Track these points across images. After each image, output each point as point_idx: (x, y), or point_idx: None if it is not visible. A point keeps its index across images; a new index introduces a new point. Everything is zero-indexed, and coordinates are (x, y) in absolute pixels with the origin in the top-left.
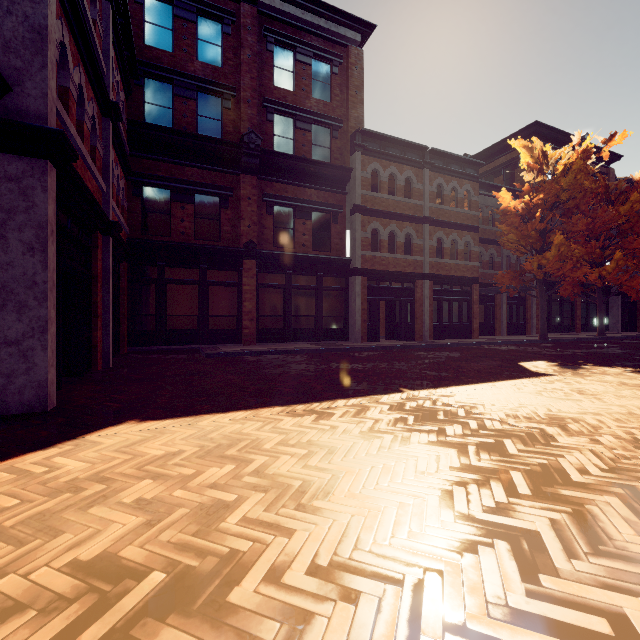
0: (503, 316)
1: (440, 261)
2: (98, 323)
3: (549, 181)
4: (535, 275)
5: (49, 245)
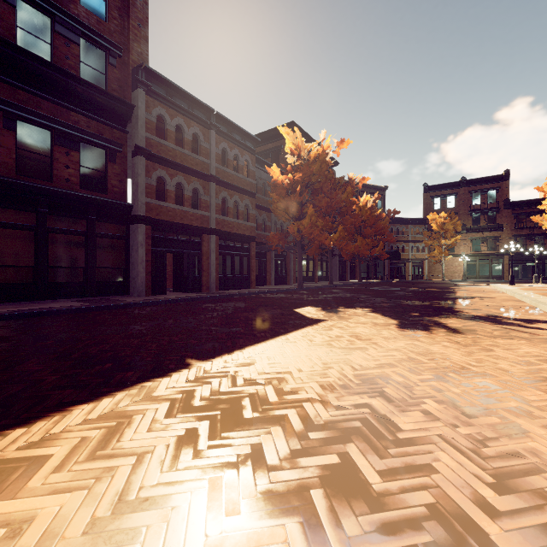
0: (272, 270)
1: (225, 219)
2: None
3: (306, 164)
4: (296, 237)
5: None
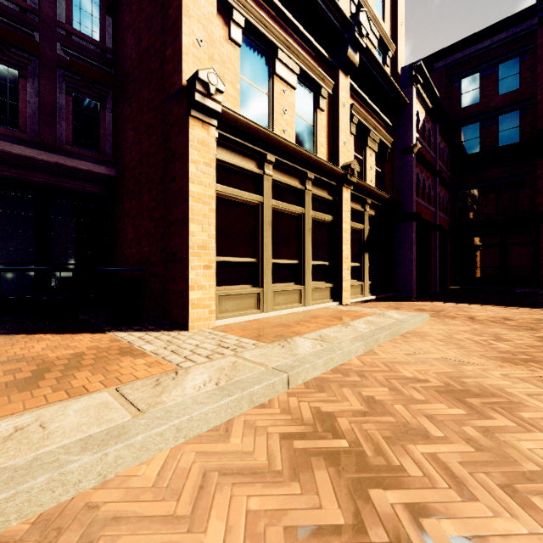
0: None
1: None
2: (431, 271)
3: None
4: None
5: (413, 247)
